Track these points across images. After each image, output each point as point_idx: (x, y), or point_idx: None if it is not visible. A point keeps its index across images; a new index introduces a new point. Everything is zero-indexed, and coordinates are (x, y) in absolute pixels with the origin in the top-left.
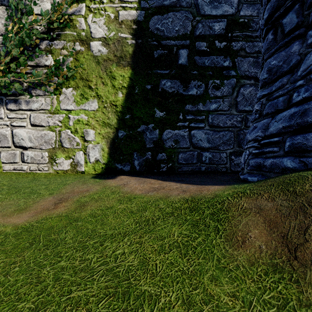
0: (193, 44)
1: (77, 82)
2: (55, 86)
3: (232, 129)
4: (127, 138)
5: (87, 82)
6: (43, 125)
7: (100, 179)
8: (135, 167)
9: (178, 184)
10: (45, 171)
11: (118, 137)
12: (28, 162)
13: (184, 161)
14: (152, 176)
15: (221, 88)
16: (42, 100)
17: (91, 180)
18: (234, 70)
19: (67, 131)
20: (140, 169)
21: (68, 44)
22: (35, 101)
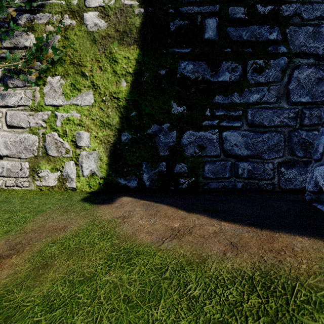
0: (225, 10)
1: (67, 67)
2: (38, 74)
3: (282, 130)
4: (134, 142)
5: (80, 68)
6: (22, 126)
7: (91, 203)
8: (144, 183)
9: (214, 222)
10: (25, 187)
11: (120, 141)
12: (3, 175)
13: (212, 175)
14: (168, 199)
15: (265, 71)
16: (21, 93)
17: (79, 204)
18: (284, 45)
19: (53, 134)
20: (151, 186)
21: (55, 17)
22: (13, 95)
